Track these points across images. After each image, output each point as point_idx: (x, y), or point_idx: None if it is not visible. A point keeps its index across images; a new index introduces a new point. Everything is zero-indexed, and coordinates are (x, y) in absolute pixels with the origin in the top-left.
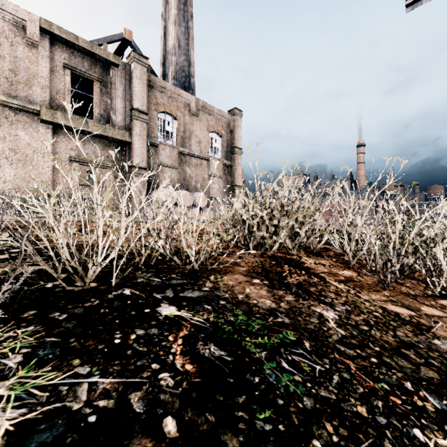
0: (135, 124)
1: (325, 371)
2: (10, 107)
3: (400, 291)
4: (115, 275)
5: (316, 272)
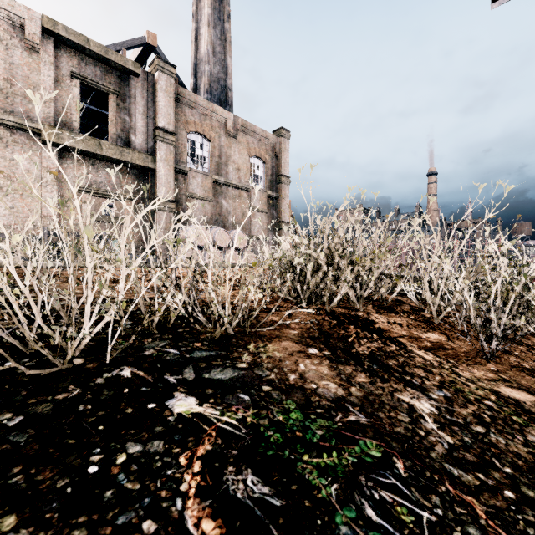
0: (160, 147)
1: (437, 523)
2: (4, 124)
3: (510, 363)
4: (111, 347)
5: (392, 335)
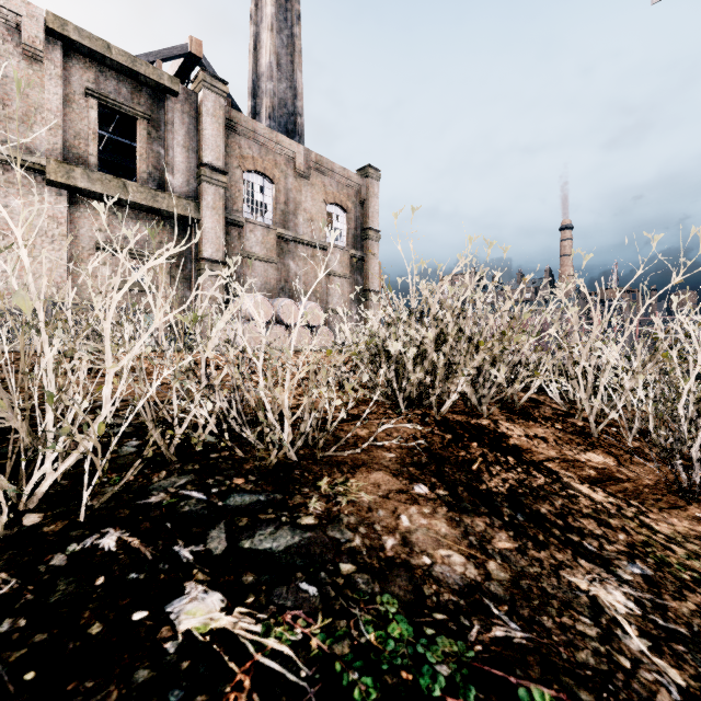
0: (206, 190)
1: None
2: None
3: None
4: (87, 495)
5: (536, 457)
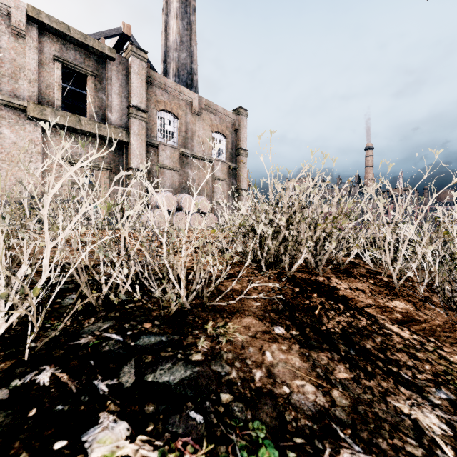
0: (133, 123)
1: None
2: None
3: None
4: (30, 340)
5: (359, 305)
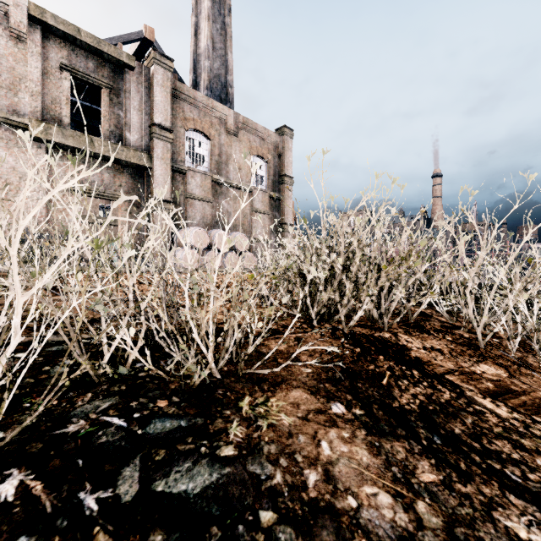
0: (156, 144)
1: None
2: None
3: None
4: None
5: (438, 370)
